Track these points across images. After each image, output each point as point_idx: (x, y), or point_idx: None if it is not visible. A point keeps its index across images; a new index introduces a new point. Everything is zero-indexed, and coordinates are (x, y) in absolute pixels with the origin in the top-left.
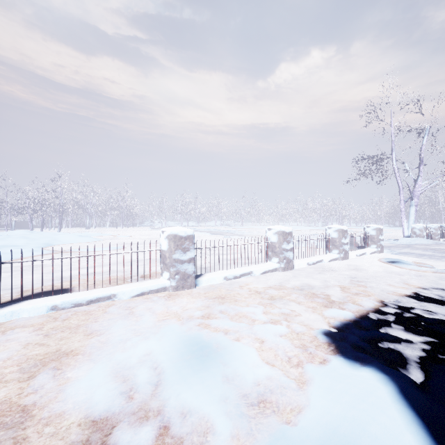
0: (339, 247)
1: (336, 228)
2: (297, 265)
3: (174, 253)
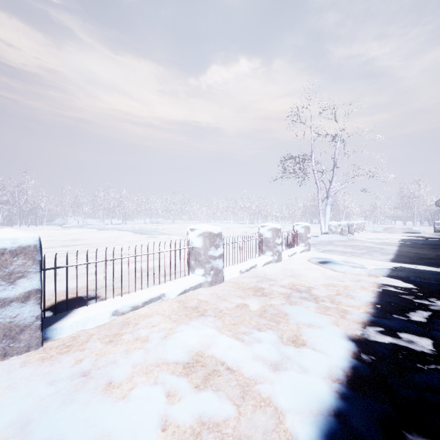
0: (273, 249)
1: (270, 226)
2: (228, 275)
3: None
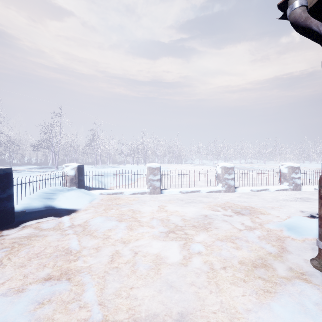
0: None
1: None
2: (305, 188)
3: (224, 175)
